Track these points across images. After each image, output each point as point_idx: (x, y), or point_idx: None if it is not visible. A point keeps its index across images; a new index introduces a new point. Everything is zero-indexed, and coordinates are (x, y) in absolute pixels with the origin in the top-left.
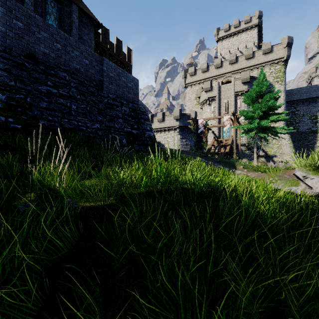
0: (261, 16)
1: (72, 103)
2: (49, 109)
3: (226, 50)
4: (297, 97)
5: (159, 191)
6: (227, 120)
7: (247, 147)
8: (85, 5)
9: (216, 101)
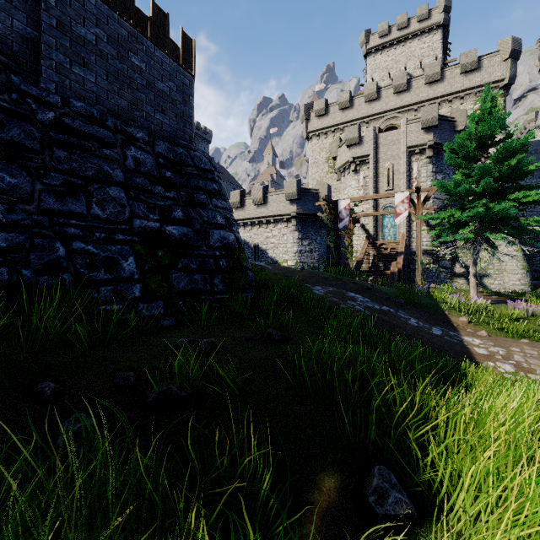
0: (449, 8)
1: None
2: None
3: (383, 72)
4: None
5: None
6: (403, 203)
7: (432, 257)
8: None
9: (368, 165)
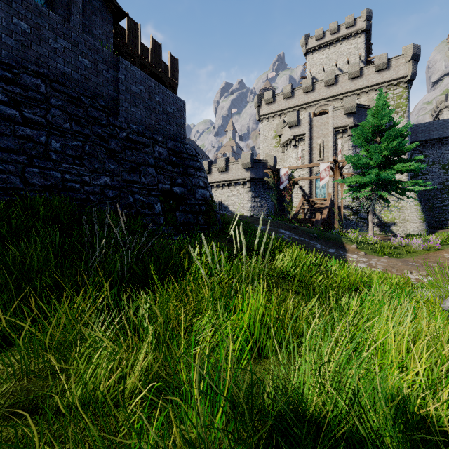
0: (370, 17)
1: (51, 138)
2: None
3: (319, 67)
4: (424, 136)
5: None
6: (325, 170)
7: (352, 210)
8: None
9: (305, 141)
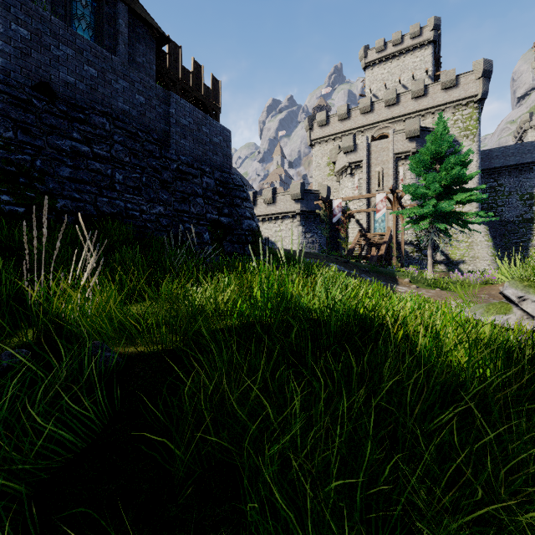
0: (438, 26)
1: (115, 171)
2: (75, 180)
3: (380, 83)
4: (499, 162)
5: (265, 324)
6: (382, 201)
7: (415, 246)
8: (141, 5)
9: (362, 169)
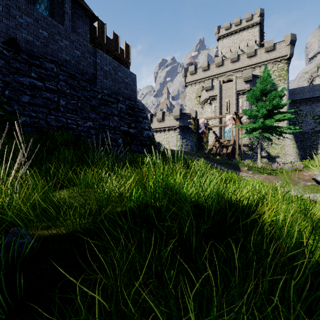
0: (263, 14)
1: (60, 98)
2: (33, 104)
3: (227, 49)
4: (300, 96)
5: (156, 209)
6: (229, 120)
7: (249, 147)
8: None
9: (217, 100)
